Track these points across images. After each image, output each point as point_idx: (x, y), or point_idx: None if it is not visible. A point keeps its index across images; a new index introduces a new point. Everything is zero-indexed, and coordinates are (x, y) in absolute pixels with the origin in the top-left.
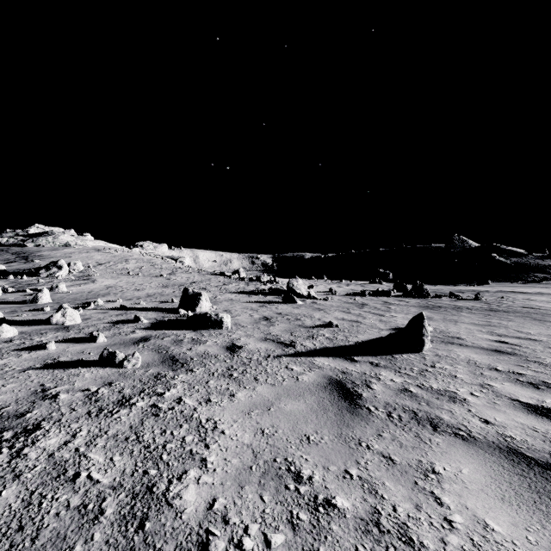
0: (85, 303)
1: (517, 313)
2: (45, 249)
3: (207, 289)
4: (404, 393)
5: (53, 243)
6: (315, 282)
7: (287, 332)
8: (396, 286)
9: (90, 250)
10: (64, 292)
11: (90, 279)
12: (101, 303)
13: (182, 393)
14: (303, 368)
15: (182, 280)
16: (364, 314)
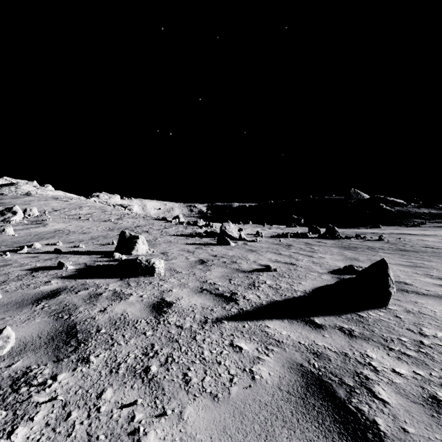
0: (22, 246)
1: (427, 253)
2: (7, 197)
3: (149, 232)
4: (441, 411)
5: (16, 192)
6: (243, 226)
7: (224, 279)
8: (311, 229)
9: (49, 199)
10: (10, 235)
11: (42, 223)
12: (38, 246)
13: (33, 441)
14: (256, 346)
15: (127, 224)
16: (294, 255)
